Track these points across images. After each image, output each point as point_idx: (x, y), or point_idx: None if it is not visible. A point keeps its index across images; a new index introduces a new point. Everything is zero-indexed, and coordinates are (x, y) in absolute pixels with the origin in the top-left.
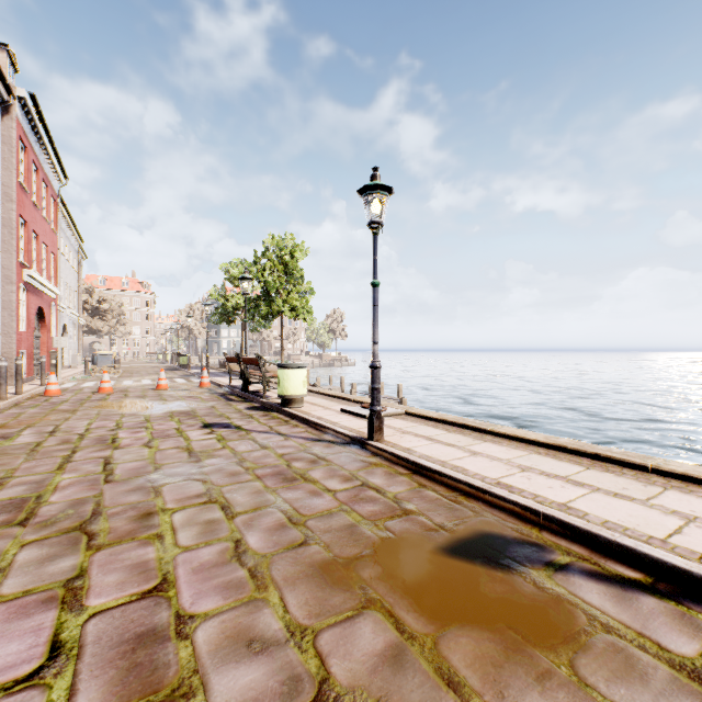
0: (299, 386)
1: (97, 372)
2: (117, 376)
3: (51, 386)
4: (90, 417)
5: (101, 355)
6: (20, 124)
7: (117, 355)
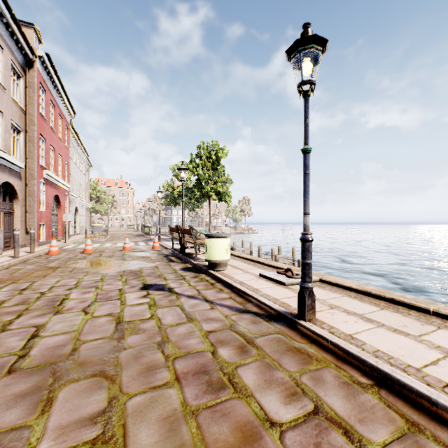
0: (223, 253)
1: (92, 237)
2: (104, 240)
3: (52, 248)
4: (63, 274)
5: (95, 227)
6: (40, 75)
7: (106, 227)
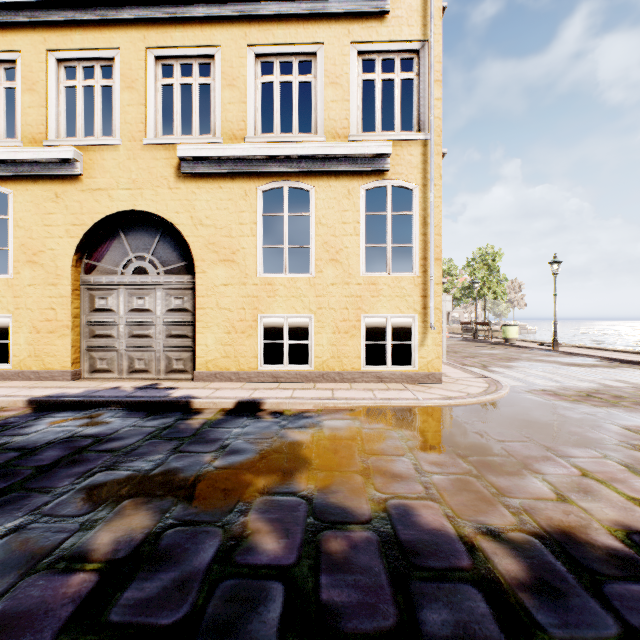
0: (514, 334)
1: None
2: None
3: None
4: None
5: None
6: None
7: None
